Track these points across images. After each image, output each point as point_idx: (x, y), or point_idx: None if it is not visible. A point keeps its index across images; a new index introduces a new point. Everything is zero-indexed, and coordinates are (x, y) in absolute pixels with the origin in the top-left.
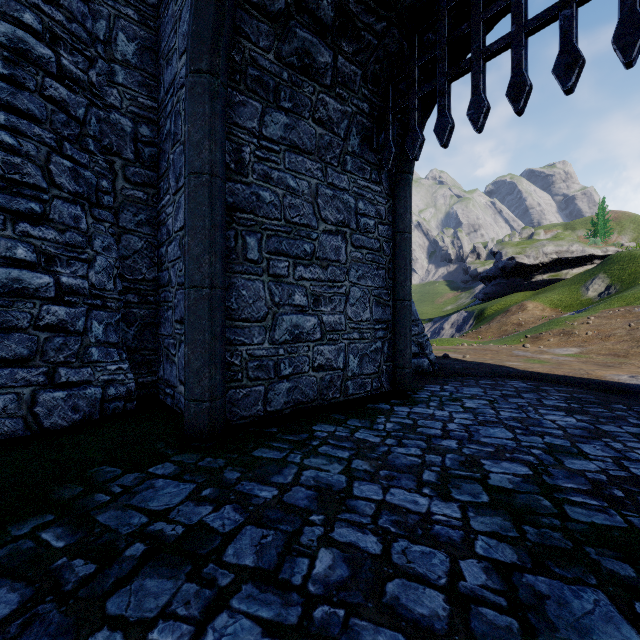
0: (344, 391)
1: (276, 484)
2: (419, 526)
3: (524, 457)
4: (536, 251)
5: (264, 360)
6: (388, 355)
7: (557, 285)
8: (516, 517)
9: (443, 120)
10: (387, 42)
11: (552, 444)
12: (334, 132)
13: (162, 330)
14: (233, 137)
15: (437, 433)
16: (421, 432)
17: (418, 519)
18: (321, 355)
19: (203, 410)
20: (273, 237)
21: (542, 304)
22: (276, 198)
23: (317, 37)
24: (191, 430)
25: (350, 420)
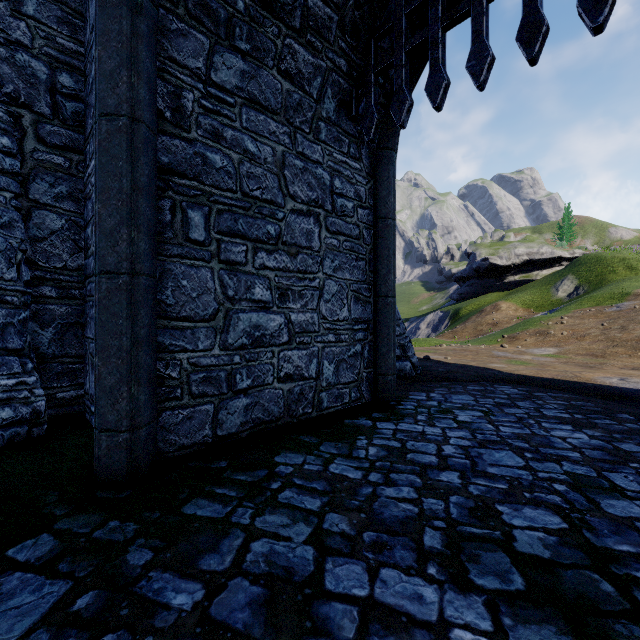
0: (317, 405)
1: (204, 575)
2: None
3: (548, 497)
4: (508, 252)
5: (213, 371)
6: (369, 360)
7: (528, 286)
8: (575, 624)
9: (436, 76)
10: None
11: (575, 474)
12: (305, 90)
13: (88, 332)
14: (169, 76)
15: (432, 461)
16: (412, 460)
17: None
18: (289, 362)
19: (119, 444)
20: (226, 213)
21: (515, 304)
22: (230, 163)
23: None
24: (102, 472)
25: (324, 444)
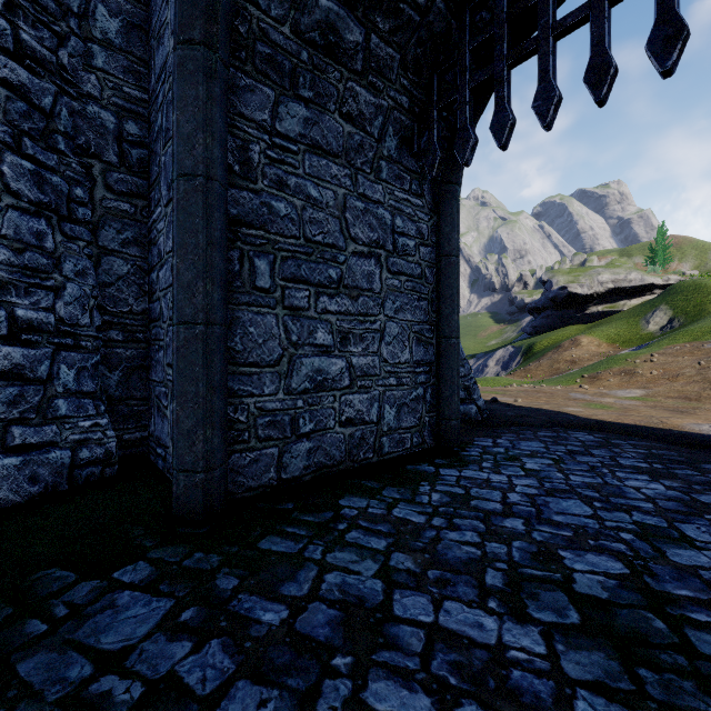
0: (378, 450)
1: (286, 598)
2: (490, 672)
3: (613, 545)
4: (590, 280)
5: (278, 415)
6: (431, 404)
7: (614, 318)
8: (624, 652)
9: (502, 115)
10: (432, 19)
11: (644, 524)
12: (366, 131)
13: (153, 375)
14: (237, 131)
15: (496, 508)
16: (476, 507)
17: (487, 658)
18: (350, 406)
19: (196, 483)
20: (289, 260)
21: (598, 339)
22: (293, 211)
23: (345, 8)
24: (180, 509)
25: (386, 489)
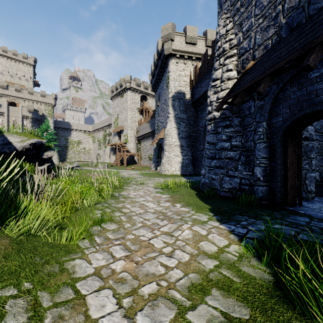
0: None
1: None
2: None
3: None
4: None
5: None
6: None
7: None
8: None
9: None
10: None
11: None
12: None
13: (196, 163)
14: None
15: None
16: None
17: None
18: None
19: None
20: None
21: None
22: None
23: None
24: None
25: None
